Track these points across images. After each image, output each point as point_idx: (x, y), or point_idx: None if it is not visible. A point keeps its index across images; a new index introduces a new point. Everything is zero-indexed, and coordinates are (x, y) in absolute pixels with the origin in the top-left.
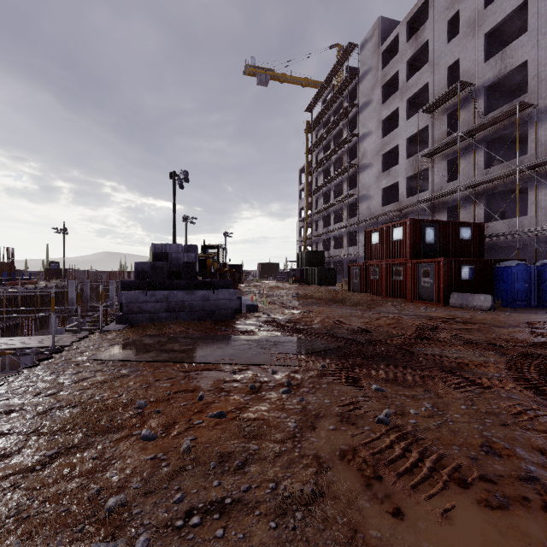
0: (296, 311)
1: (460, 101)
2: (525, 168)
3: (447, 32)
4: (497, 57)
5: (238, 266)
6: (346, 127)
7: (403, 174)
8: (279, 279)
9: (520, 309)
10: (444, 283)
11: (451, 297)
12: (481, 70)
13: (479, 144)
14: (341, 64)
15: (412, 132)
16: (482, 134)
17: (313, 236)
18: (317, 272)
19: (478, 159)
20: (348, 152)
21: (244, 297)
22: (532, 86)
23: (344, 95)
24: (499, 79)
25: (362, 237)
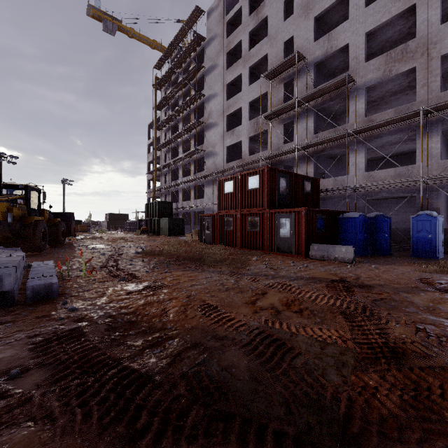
0: (135, 286)
1: (294, 73)
2: (349, 134)
3: (283, 11)
4: (325, 38)
5: (69, 214)
6: (194, 88)
7: (246, 134)
8: (126, 230)
9: (368, 259)
10: (305, 234)
11: (311, 248)
12: (312, 48)
13: (310, 111)
14: (189, 27)
15: (253, 97)
16: (313, 103)
17: (162, 188)
18: (166, 222)
19: (309, 124)
20: (196, 109)
21: (48, 263)
22: (352, 66)
23: (191, 57)
24: (326, 58)
25: (209, 190)
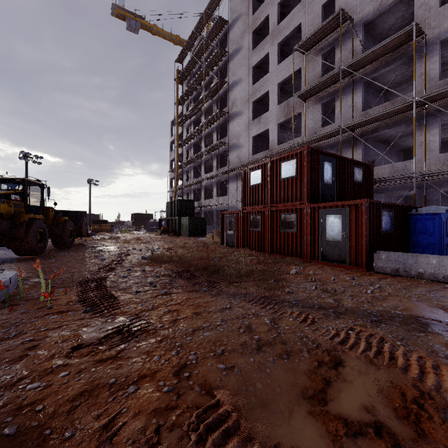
0: (98, 327)
1: (336, 39)
2: (417, 104)
3: None
4: None
5: (80, 213)
6: (216, 76)
7: (275, 121)
8: (149, 230)
9: None
10: (367, 237)
11: (376, 257)
12: (360, 4)
13: (358, 83)
14: (211, 12)
15: (284, 77)
16: (361, 73)
17: (183, 186)
18: (186, 222)
19: (356, 100)
20: (218, 98)
21: (3, 276)
22: (419, 16)
23: (214, 44)
24: (379, 14)
25: (232, 186)
